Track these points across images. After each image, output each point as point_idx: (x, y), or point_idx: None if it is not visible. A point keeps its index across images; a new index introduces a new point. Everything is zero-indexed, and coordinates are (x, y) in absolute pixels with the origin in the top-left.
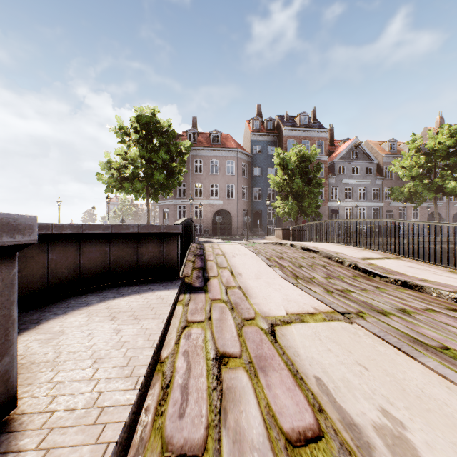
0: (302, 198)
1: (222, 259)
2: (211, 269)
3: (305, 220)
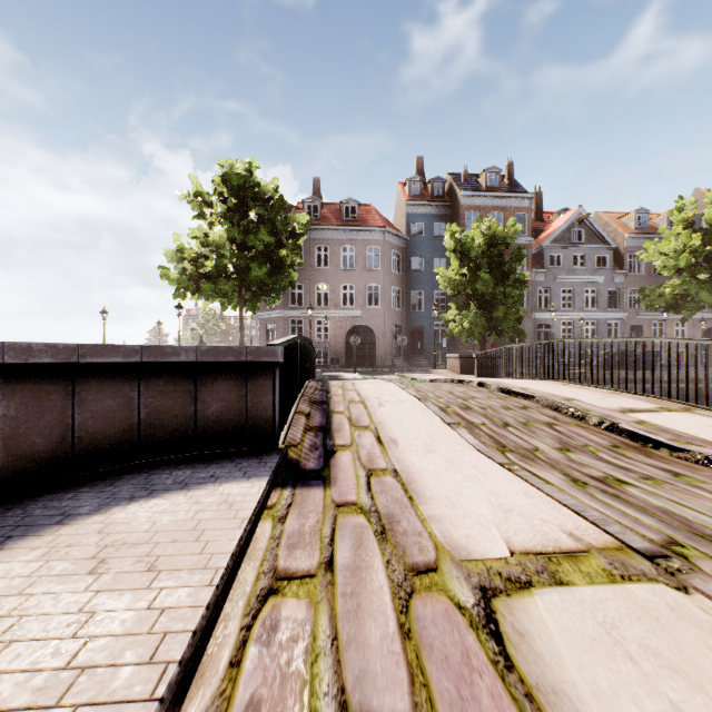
0: (492, 306)
1: (360, 410)
2: (338, 430)
3: (496, 342)
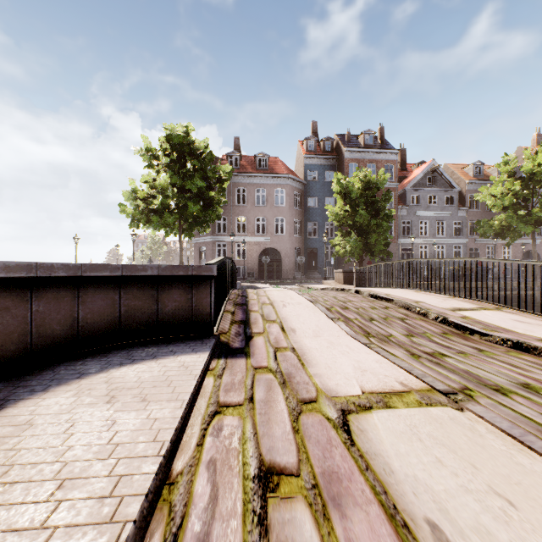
0: (367, 234)
1: (269, 310)
2: (255, 323)
3: (371, 260)
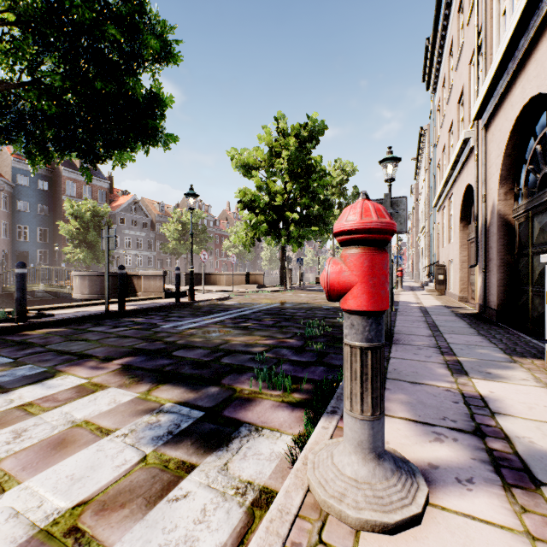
0: (96, 248)
1: None
2: None
3: None
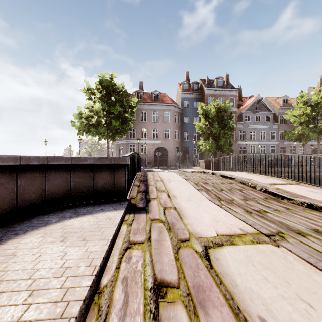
0: (219, 139)
1: (160, 184)
2: (152, 192)
3: (221, 154)
